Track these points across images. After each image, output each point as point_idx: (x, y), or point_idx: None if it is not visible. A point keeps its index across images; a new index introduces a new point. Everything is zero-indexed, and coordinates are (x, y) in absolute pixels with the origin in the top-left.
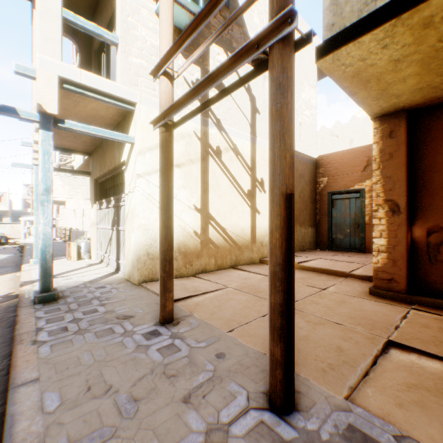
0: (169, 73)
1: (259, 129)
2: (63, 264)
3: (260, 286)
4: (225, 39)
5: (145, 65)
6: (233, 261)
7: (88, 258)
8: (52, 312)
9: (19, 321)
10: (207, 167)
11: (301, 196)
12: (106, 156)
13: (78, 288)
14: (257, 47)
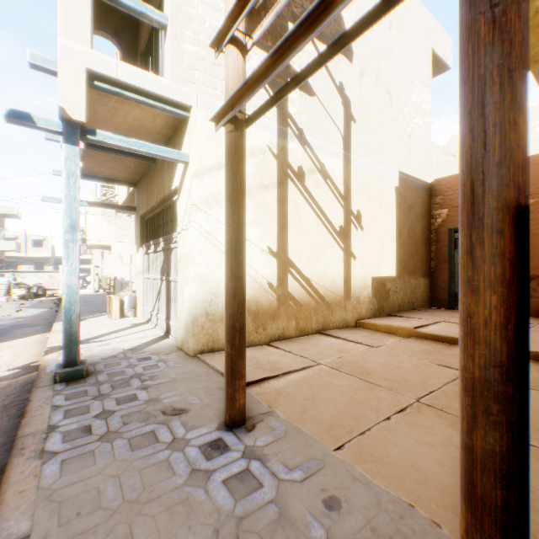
0: (240, 41)
1: (354, 143)
2: (102, 323)
3: (366, 363)
4: None
5: (203, 55)
6: (320, 324)
7: (132, 316)
8: (75, 398)
9: (28, 411)
10: (285, 195)
11: (410, 235)
12: (154, 185)
13: (115, 360)
14: None
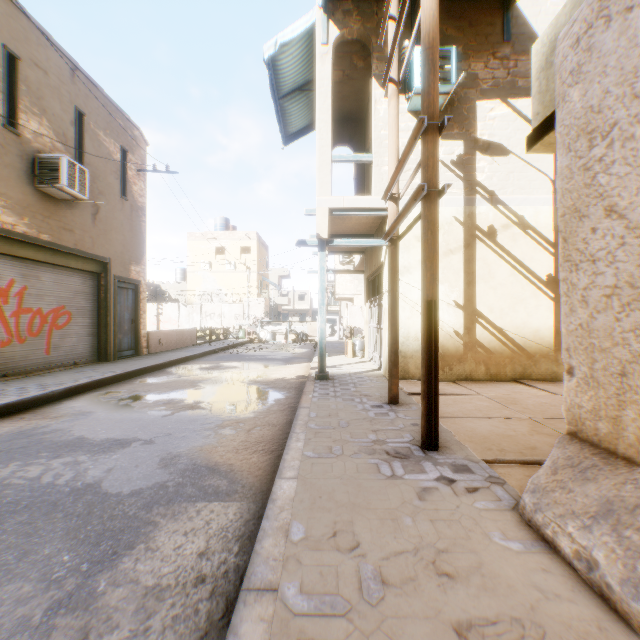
0: (394, 196)
1: None
2: (340, 359)
3: (524, 400)
4: (502, 84)
5: None
6: (517, 373)
7: (361, 356)
8: (323, 385)
9: (305, 386)
10: (473, 255)
11: None
12: (373, 256)
13: (344, 376)
14: (415, 200)
